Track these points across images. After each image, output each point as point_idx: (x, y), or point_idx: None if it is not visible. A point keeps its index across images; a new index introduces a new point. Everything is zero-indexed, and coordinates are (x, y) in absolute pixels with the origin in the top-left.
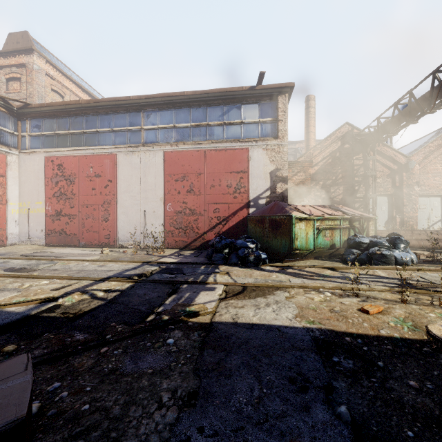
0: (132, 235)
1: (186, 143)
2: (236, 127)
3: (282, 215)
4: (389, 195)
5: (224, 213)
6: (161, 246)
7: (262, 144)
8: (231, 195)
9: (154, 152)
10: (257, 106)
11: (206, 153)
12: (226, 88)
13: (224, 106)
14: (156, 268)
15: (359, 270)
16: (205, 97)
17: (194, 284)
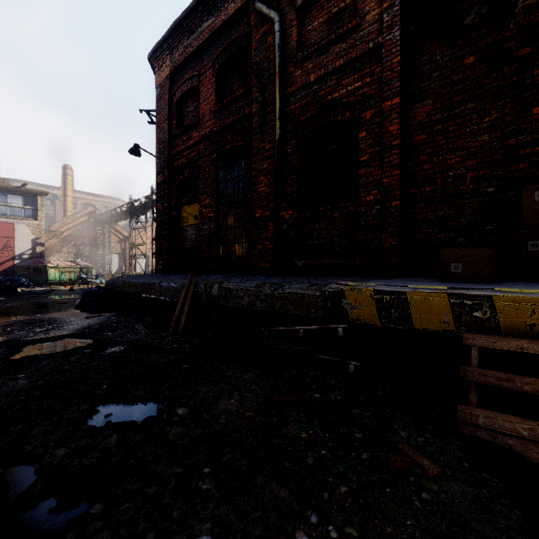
0: None
1: None
2: (3, 207)
3: (42, 266)
4: (120, 253)
5: None
6: None
7: (26, 222)
8: None
9: None
10: (22, 198)
11: None
12: None
13: None
14: None
15: (77, 286)
16: None
17: None
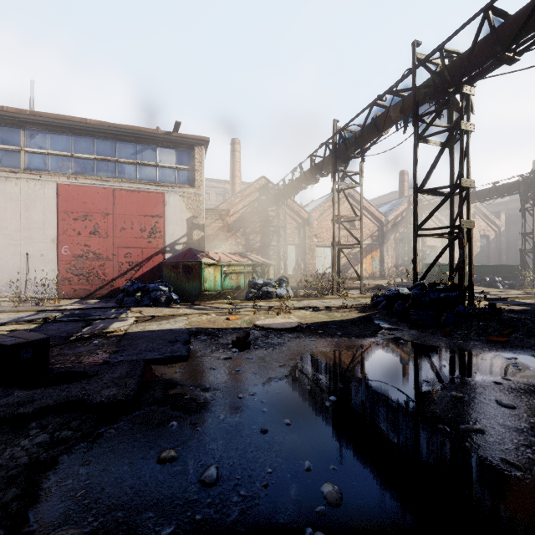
0: (6, 284)
1: (89, 178)
2: (151, 169)
3: (193, 261)
4: (297, 244)
5: (138, 258)
6: (53, 296)
7: (179, 191)
8: (146, 239)
9: (42, 183)
10: (174, 152)
11: (116, 192)
12: (140, 127)
13: (137, 145)
14: (58, 314)
15: (249, 303)
16: (114, 130)
17: (107, 319)
